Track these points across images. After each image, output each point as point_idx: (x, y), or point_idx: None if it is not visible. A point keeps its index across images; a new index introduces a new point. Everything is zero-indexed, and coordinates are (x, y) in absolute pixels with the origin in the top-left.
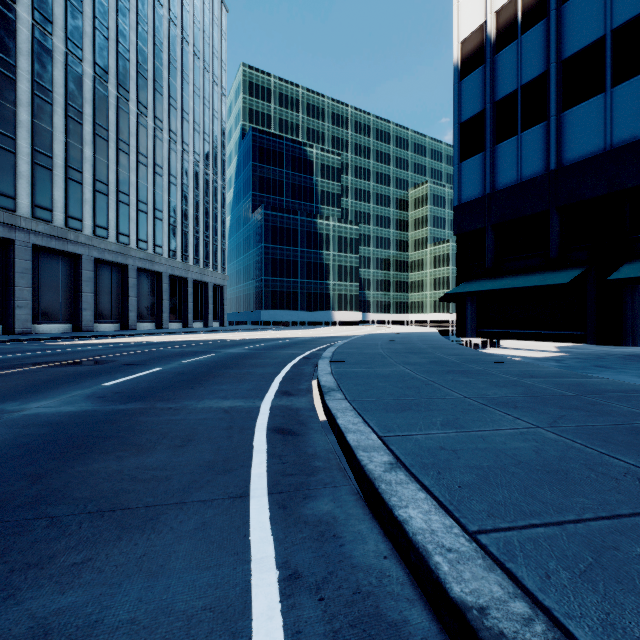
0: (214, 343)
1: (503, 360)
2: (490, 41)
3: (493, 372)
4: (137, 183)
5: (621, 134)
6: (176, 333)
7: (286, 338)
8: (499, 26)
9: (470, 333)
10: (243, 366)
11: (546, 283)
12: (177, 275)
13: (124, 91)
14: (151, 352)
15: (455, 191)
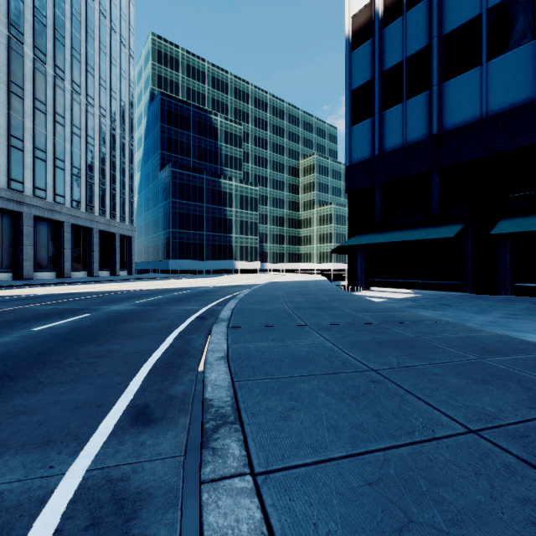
0: (104, 296)
1: (420, 318)
2: (378, 16)
3: (433, 343)
4: (33, 129)
5: (495, 103)
6: (74, 283)
7: (187, 288)
8: (386, 3)
9: (360, 282)
10: (111, 337)
11: (433, 237)
12: (81, 225)
13: (17, 32)
14: (7, 312)
15: (347, 152)
